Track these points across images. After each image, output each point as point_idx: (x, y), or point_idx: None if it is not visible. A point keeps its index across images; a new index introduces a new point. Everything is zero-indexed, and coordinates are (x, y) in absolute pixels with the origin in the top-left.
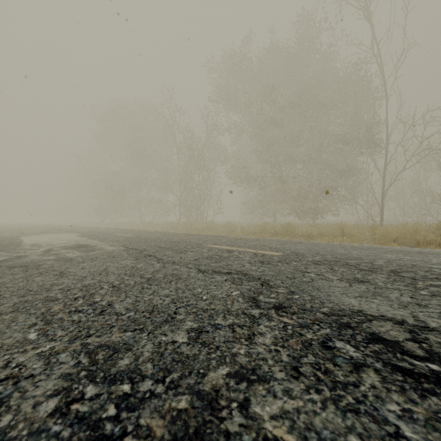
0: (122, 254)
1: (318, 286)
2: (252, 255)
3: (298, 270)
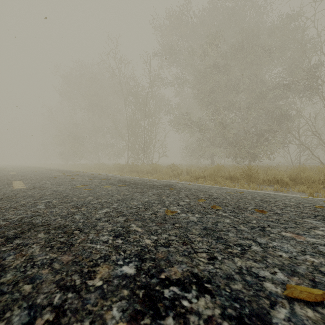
0: None
1: None
2: None
3: None
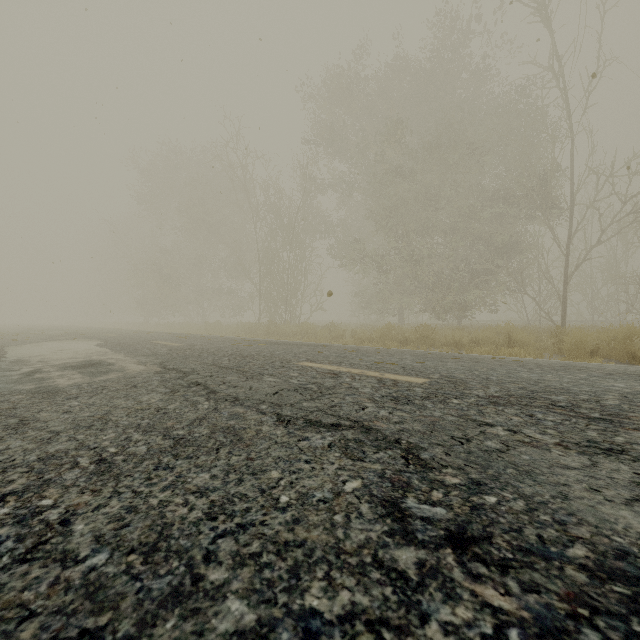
0: (150, 381)
1: (525, 464)
2: (376, 384)
3: (467, 419)
